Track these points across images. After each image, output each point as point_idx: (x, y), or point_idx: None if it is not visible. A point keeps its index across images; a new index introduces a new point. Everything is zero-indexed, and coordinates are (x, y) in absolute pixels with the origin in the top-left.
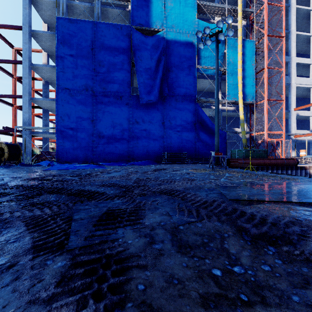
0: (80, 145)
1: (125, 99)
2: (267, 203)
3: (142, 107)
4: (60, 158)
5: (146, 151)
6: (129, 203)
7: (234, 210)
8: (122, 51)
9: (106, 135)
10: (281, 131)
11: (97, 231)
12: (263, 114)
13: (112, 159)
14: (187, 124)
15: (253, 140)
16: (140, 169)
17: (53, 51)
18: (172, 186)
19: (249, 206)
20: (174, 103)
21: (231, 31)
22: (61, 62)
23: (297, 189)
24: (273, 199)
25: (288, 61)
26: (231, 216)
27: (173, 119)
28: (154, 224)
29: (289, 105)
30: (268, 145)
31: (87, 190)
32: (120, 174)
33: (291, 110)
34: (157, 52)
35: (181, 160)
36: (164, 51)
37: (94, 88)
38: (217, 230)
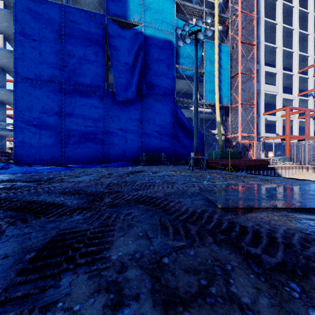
0: (44, 145)
1: (99, 95)
2: (262, 210)
3: (118, 104)
4: (19, 160)
5: (123, 152)
6: (94, 219)
7: (231, 225)
8: (96, 42)
9: (77, 134)
10: (253, 134)
11: (21, 285)
12: (236, 117)
13: (84, 160)
14: (166, 124)
15: (228, 142)
16: (115, 172)
17: (12, 34)
18: (151, 192)
19: (244, 216)
20: (153, 102)
21: (210, 31)
22: (20, 47)
23: (283, 192)
24: (267, 205)
25: (258, 69)
26: (231, 235)
27: (152, 119)
28: (125, 259)
29: (259, 109)
30: (241, 146)
31: (39, 201)
32: (91, 178)
33: (260, 114)
34: (134, 47)
35: (160, 161)
36: (142, 47)
37: (62, 81)
38: (216, 259)
